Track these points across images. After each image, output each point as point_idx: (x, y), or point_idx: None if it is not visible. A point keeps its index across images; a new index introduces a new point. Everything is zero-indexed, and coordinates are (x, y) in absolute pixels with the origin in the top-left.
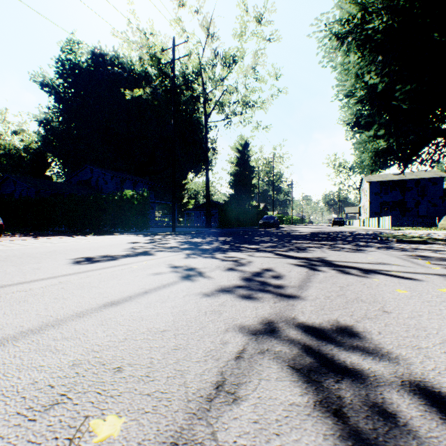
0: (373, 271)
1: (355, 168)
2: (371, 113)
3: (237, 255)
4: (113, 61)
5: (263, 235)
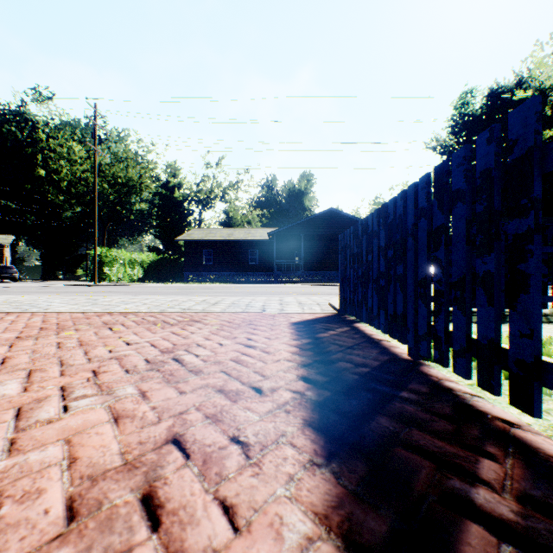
0: None
1: None
2: None
3: None
4: (513, 89)
5: None
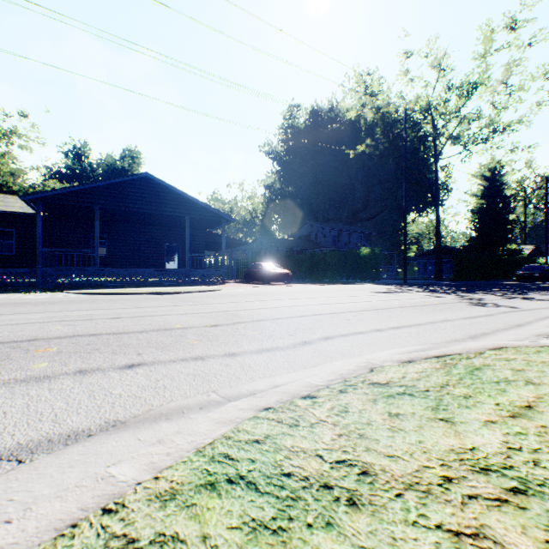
0: (547, 300)
1: None
2: None
3: (465, 294)
4: (328, 113)
5: (504, 288)
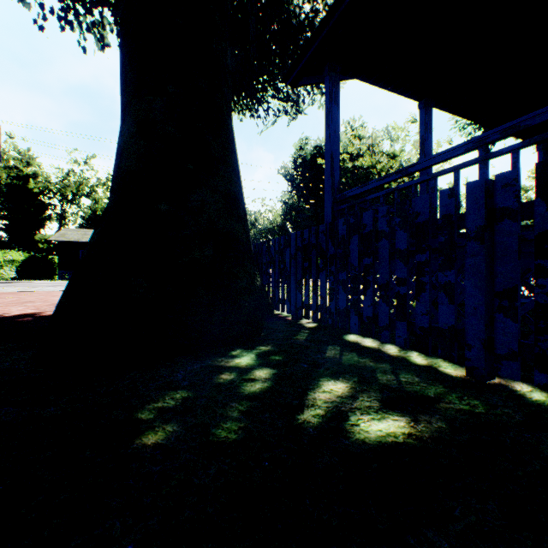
0: None
1: None
2: None
3: None
4: None
5: None
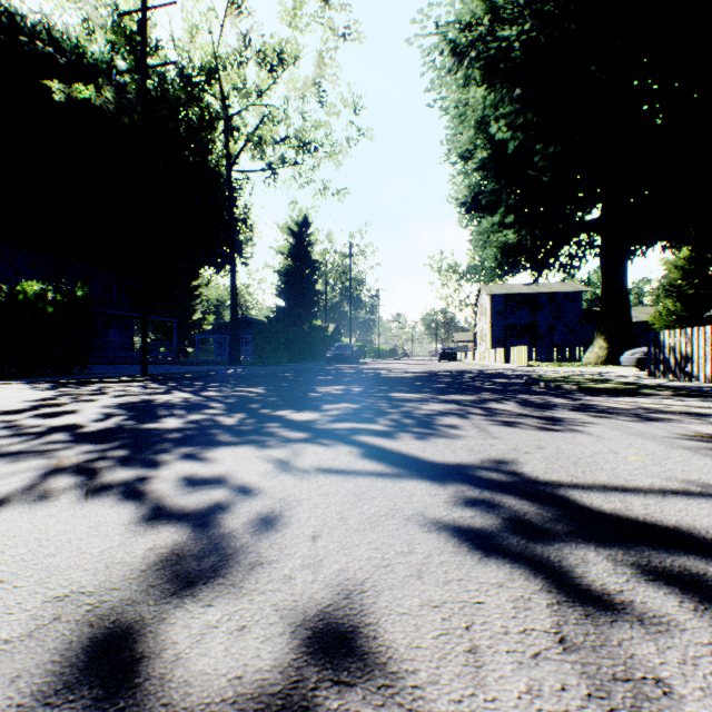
0: None
1: (472, 273)
2: (497, 188)
3: (240, 465)
4: (40, 34)
5: (332, 381)
